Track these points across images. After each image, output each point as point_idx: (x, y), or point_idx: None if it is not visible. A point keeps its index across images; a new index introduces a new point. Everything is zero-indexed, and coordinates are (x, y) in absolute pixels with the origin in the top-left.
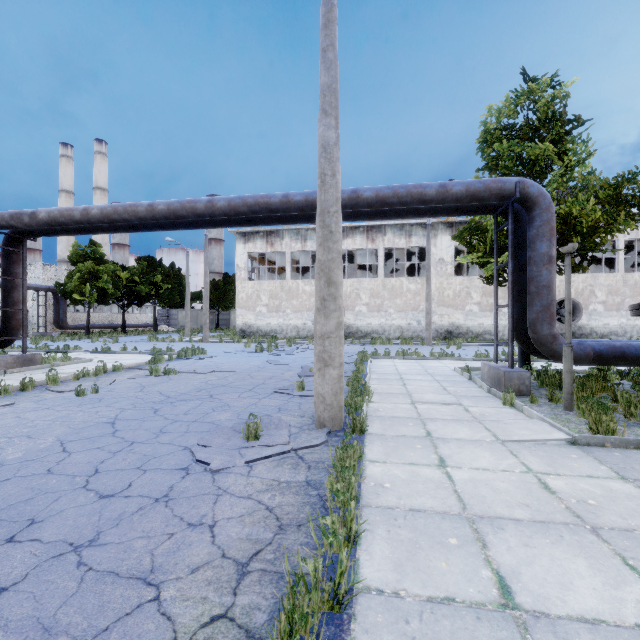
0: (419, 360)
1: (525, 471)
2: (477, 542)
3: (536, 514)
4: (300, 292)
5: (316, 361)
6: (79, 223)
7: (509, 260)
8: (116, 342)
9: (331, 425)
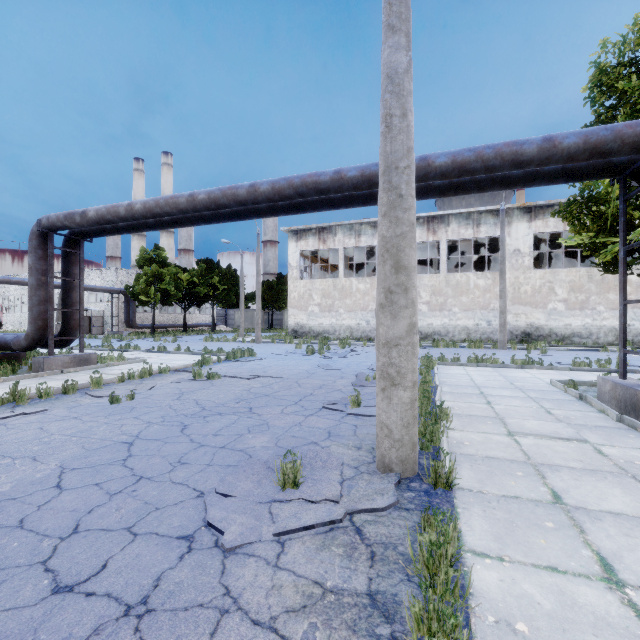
0: (497, 368)
1: None
2: None
3: None
4: (354, 290)
5: (378, 377)
6: (124, 220)
7: None
8: (175, 341)
9: (400, 470)
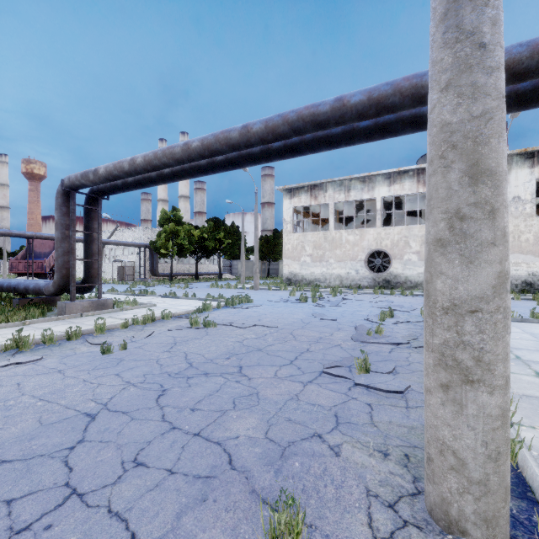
0: (514, 322)
1: None
2: None
3: None
4: (343, 242)
5: (434, 364)
6: (129, 174)
7: None
8: (186, 287)
9: (483, 536)
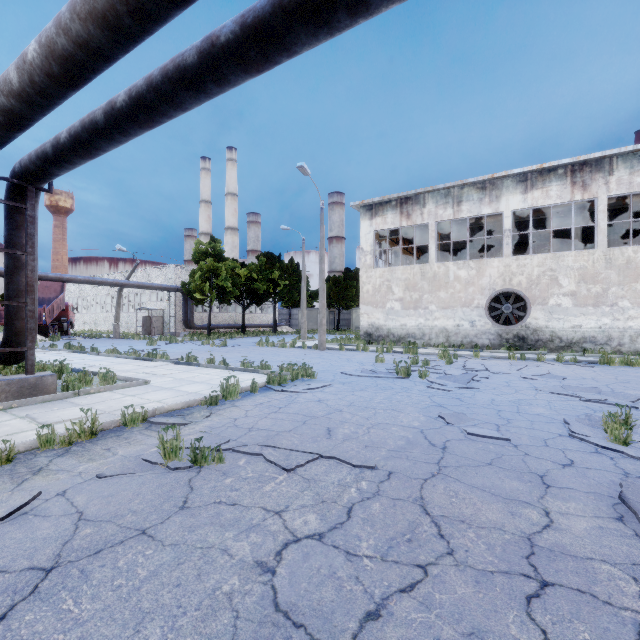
0: None
1: None
2: None
3: None
4: (450, 279)
5: None
6: (27, 100)
7: None
8: (223, 346)
9: None
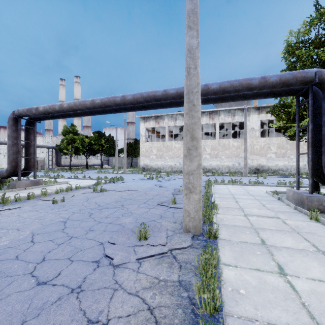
0: (242, 185)
1: None
2: None
3: None
4: (173, 147)
5: (184, 189)
6: (58, 112)
7: (309, 123)
8: (82, 173)
9: (194, 231)
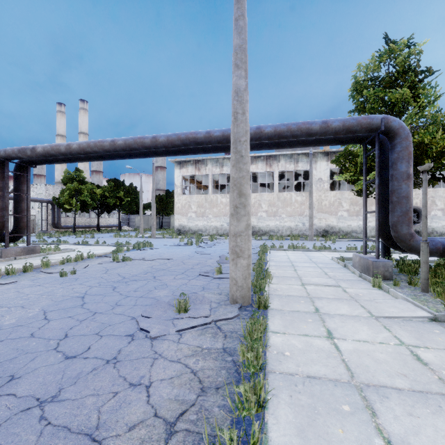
0: (305, 251)
1: (398, 344)
2: (367, 410)
3: (414, 384)
4: (219, 203)
5: (230, 253)
6: (64, 154)
7: (376, 177)
8: (92, 237)
9: (242, 302)
